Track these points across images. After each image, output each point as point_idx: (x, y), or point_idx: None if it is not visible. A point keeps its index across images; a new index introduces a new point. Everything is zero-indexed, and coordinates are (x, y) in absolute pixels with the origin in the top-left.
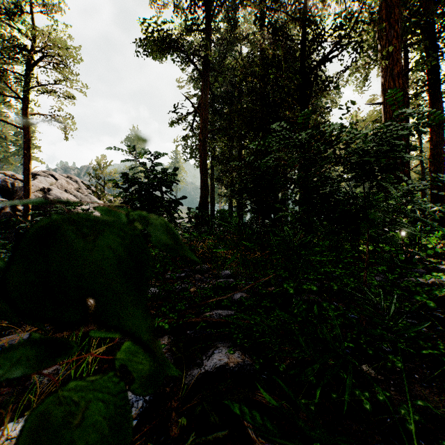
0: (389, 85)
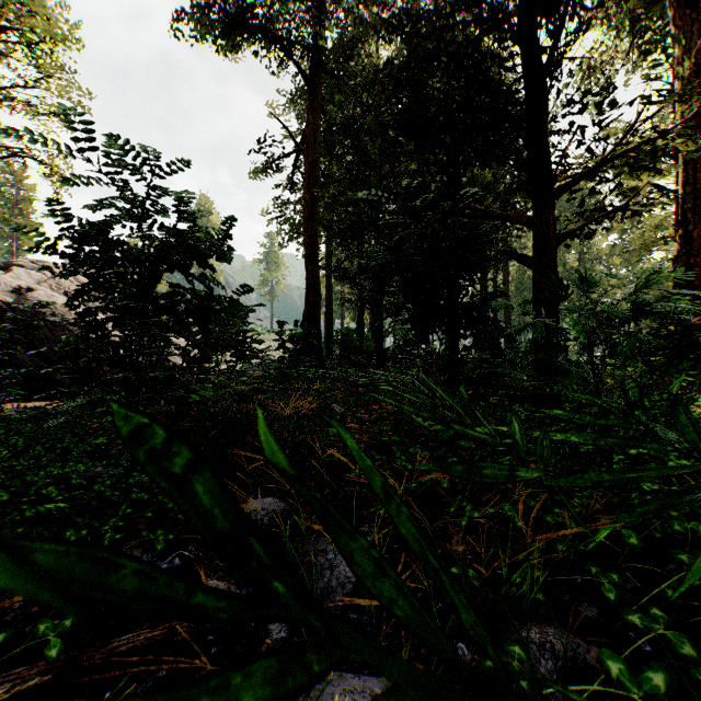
0: (695, 58)
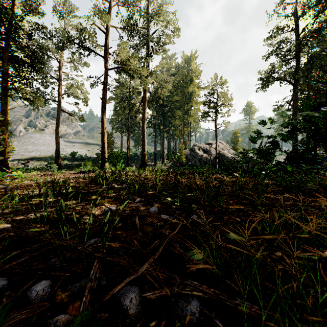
0: None
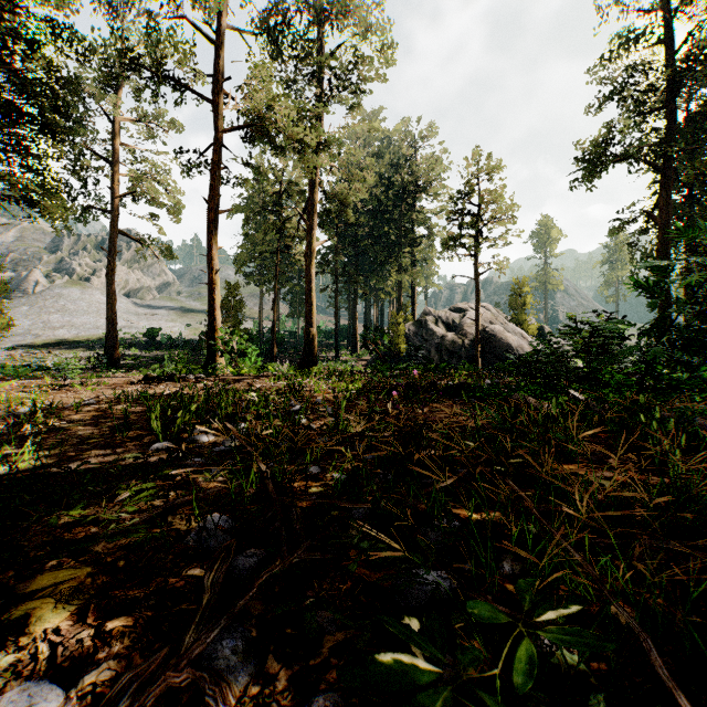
0: None
